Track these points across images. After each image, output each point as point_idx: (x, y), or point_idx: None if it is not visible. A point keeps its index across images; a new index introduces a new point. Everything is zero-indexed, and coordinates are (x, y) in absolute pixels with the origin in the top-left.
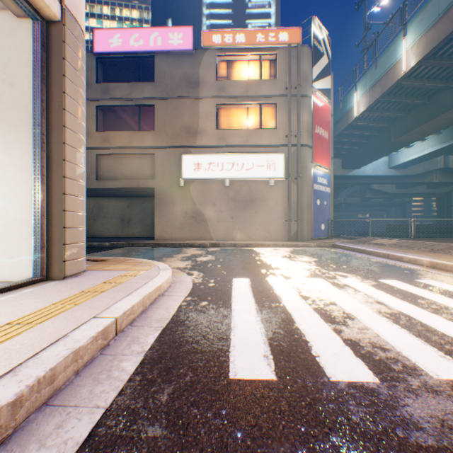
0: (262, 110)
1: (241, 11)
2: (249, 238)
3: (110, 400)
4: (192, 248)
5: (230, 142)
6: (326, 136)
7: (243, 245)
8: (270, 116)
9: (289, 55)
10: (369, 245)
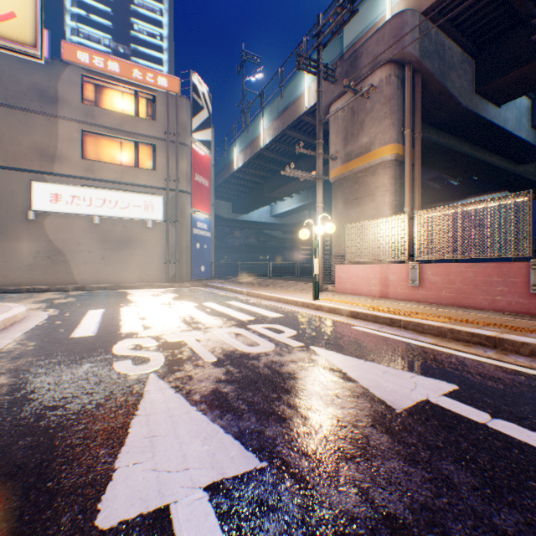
0: (141, 147)
1: (125, 3)
2: (125, 281)
3: (3, 347)
4: (49, 293)
5: (101, 176)
6: (208, 184)
7: (116, 288)
8: (149, 156)
9: (169, 102)
10: (231, 284)
